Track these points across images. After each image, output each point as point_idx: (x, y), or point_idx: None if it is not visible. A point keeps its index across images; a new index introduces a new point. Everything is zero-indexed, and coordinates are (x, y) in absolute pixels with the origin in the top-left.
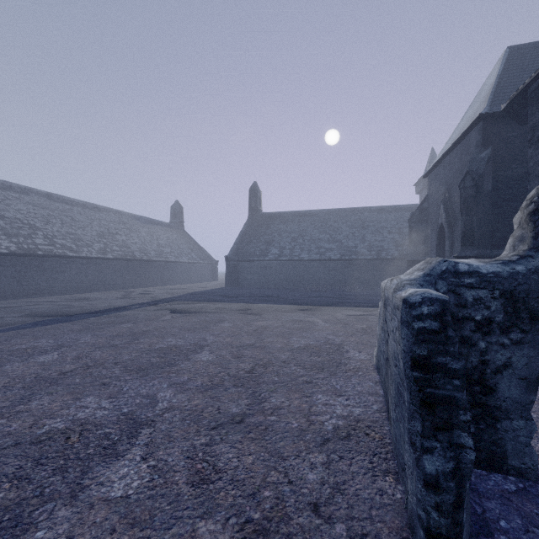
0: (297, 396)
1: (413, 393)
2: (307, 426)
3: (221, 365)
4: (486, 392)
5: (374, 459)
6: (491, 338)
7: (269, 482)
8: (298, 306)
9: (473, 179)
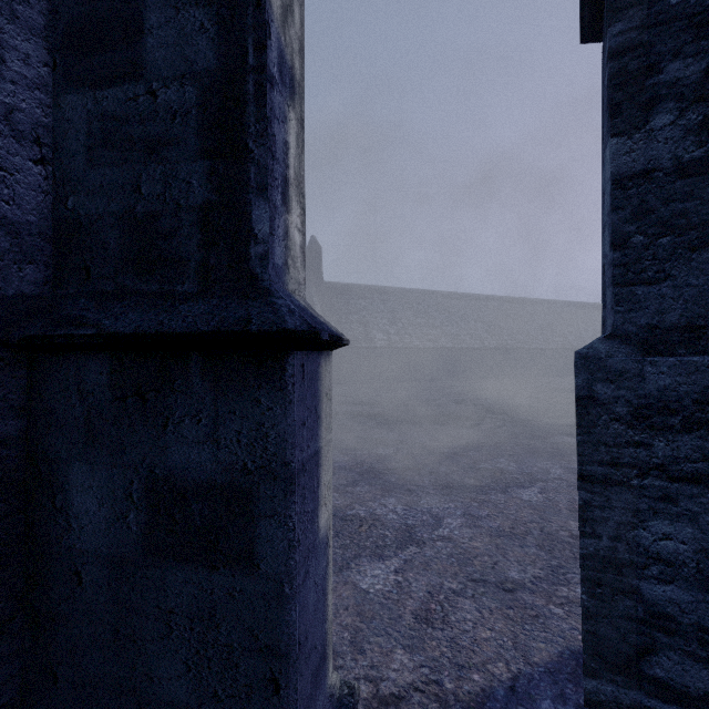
0: None
1: None
2: None
3: None
4: None
5: None
6: None
7: None
8: None
9: None
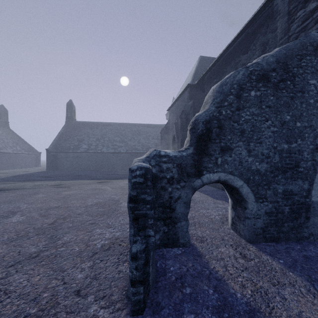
0: (83, 232)
1: (129, 215)
2: (85, 248)
3: (29, 223)
4: (172, 211)
5: (120, 256)
6: (173, 186)
7: (49, 287)
8: (97, 181)
9: (185, 114)
